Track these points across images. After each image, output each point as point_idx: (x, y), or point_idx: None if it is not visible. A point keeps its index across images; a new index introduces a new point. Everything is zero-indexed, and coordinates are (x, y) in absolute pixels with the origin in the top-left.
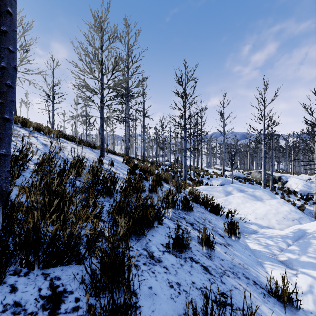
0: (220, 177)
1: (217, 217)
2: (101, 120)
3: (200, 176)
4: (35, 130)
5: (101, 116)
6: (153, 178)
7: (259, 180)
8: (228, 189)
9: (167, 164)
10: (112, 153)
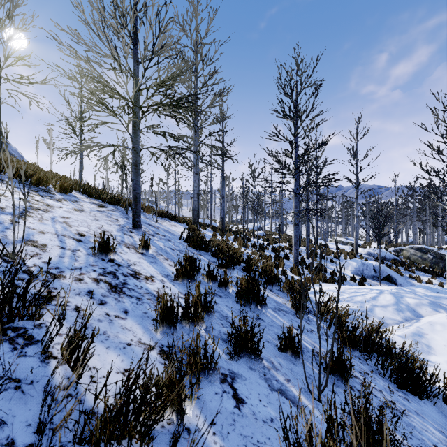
0: (352, 257)
1: (429, 411)
2: (133, 154)
3: (317, 255)
4: (13, 176)
5: (133, 145)
6: (240, 287)
7: (418, 263)
8: (407, 300)
9: (260, 234)
10: (170, 218)
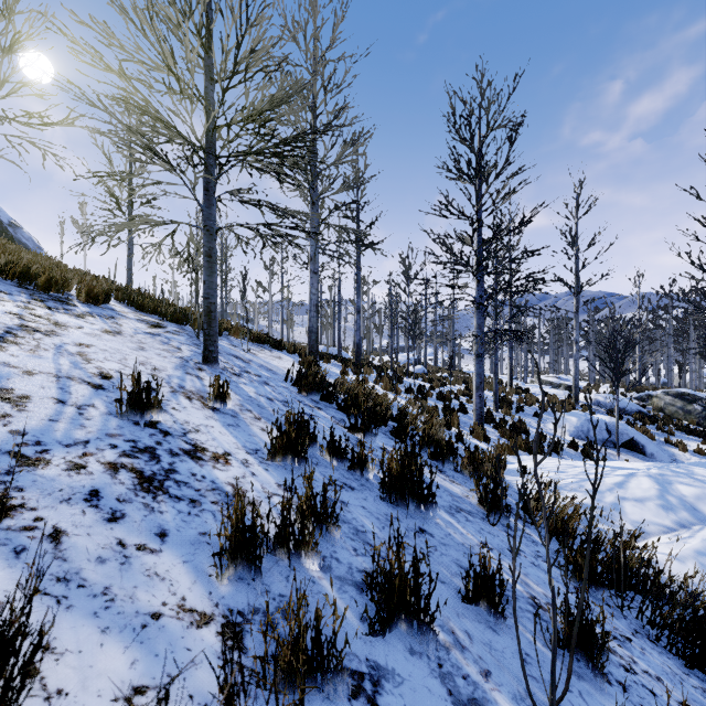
0: (570, 409)
1: None
2: (205, 237)
3: (511, 406)
4: (6, 275)
5: (205, 221)
6: (389, 471)
7: (678, 418)
8: (680, 490)
9: (419, 371)
10: (273, 345)
